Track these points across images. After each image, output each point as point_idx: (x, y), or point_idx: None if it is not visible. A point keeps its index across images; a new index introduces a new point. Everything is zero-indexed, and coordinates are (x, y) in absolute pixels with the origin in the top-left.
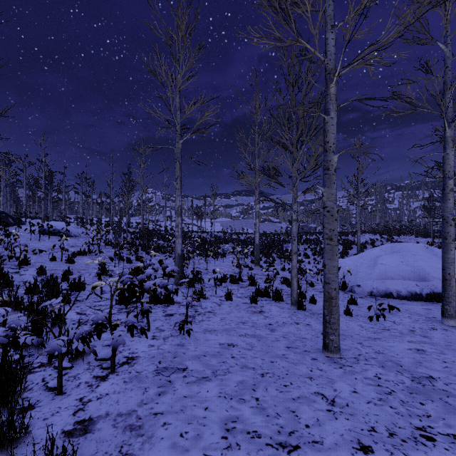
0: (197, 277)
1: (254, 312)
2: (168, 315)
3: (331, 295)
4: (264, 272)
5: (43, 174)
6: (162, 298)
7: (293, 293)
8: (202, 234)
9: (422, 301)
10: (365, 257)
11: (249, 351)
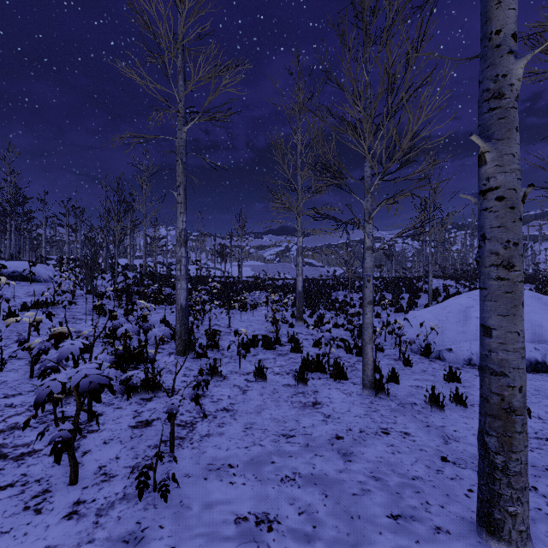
0: (212, 341)
1: (303, 405)
2: (141, 424)
3: (511, 403)
4: (310, 330)
5: (8, 197)
6: (140, 384)
7: (367, 369)
8: (227, 280)
9: (547, 373)
10: (449, 308)
11: (308, 547)
